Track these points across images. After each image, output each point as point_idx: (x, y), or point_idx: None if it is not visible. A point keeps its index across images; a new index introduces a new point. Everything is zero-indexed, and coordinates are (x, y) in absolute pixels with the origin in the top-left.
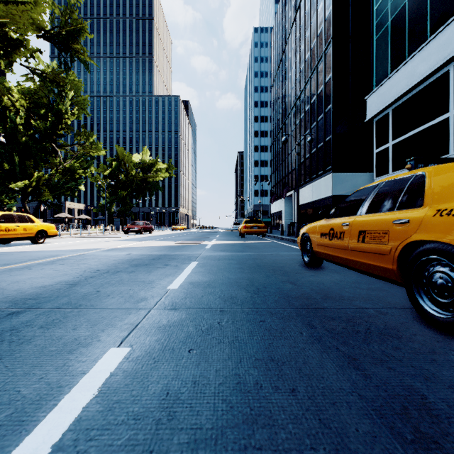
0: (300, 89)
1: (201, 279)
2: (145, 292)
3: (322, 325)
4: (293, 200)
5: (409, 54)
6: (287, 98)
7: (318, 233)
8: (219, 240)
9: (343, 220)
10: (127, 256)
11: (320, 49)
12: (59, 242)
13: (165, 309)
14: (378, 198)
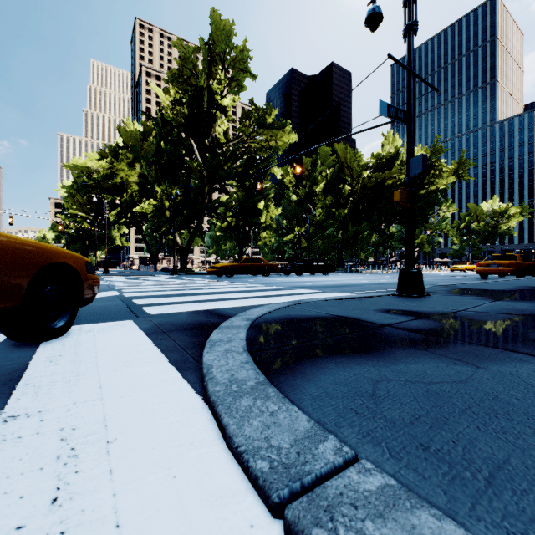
0: None
1: None
2: None
3: None
4: None
5: None
6: None
7: None
8: None
9: None
10: None
11: None
12: None
13: None
14: None
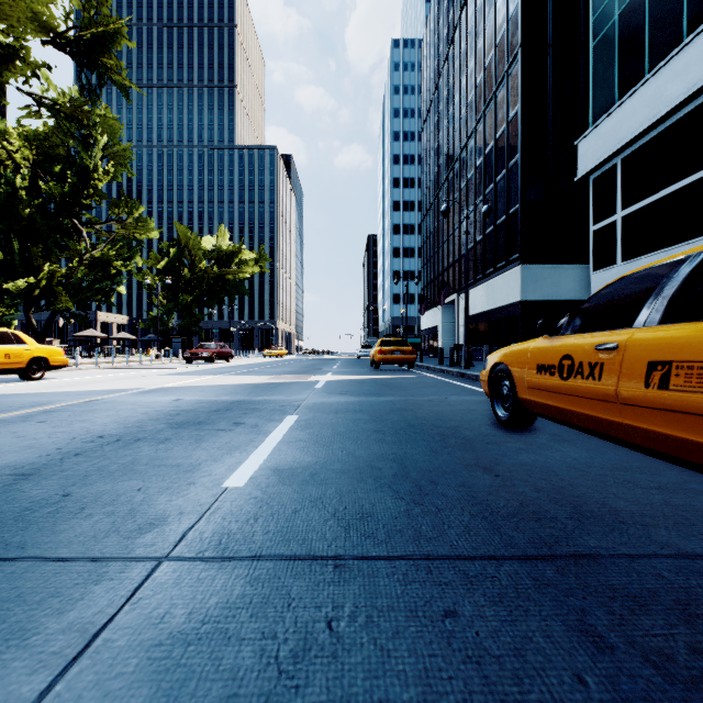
0: (467, 132)
1: (299, 458)
2: (168, 499)
3: (625, 637)
4: (456, 309)
5: (651, 68)
6: (446, 147)
7: (532, 364)
8: (338, 373)
9: (598, 339)
10: (171, 404)
11: (500, 66)
12: (70, 378)
13: (196, 561)
14: (695, 287)
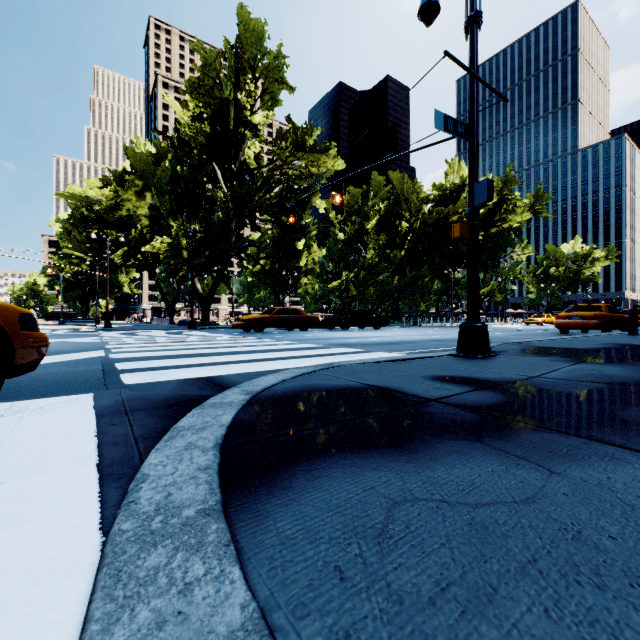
0: None
1: None
2: None
3: None
4: None
5: None
6: None
7: None
8: None
9: None
10: None
11: None
12: None
13: None
14: None
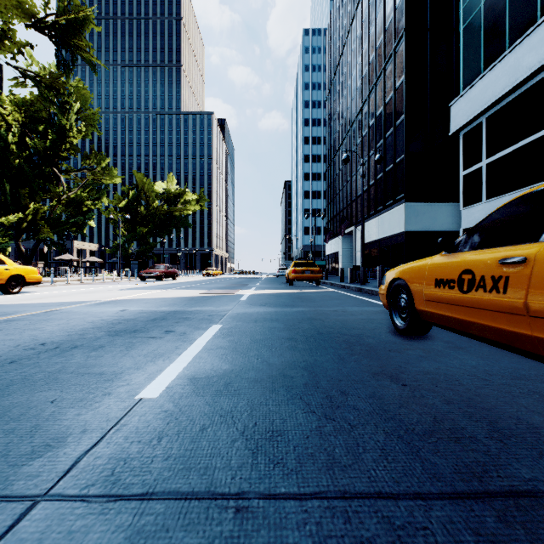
0: (362, 99)
1: (217, 366)
2: (77, 412)
3: None
4: (353, 238)
5: (511, 44)
6: (346, 111)
7: (430, 278)
8: (260, 288)
9: (502, 254)
10: (117, 314)
11: (388, 47)
12: (43, 292)
13: (77, 501)
14: None
